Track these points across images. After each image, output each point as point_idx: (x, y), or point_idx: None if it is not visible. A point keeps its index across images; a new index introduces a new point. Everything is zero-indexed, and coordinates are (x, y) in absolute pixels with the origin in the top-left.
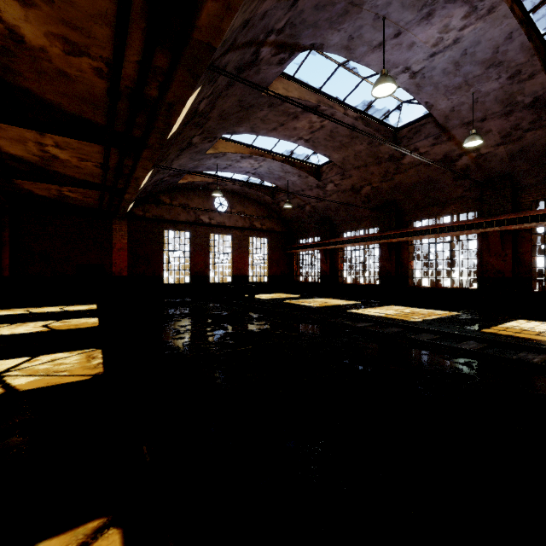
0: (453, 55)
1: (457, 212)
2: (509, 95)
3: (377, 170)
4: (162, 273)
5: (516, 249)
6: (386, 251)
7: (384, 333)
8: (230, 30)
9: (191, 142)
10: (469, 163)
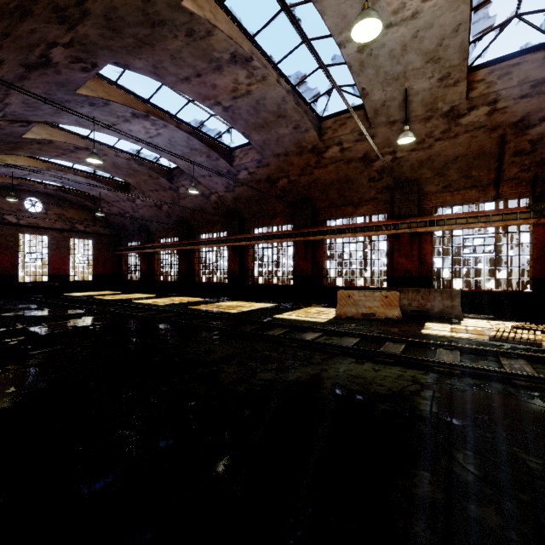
0: (164, 140)
1: (219, 230)
2: (214, 166)
3: (166, 194)
4: None
5: (243, 257)
6: (181, 256)
7: (106, 310)
8: None
9: None
10: (217, 200)
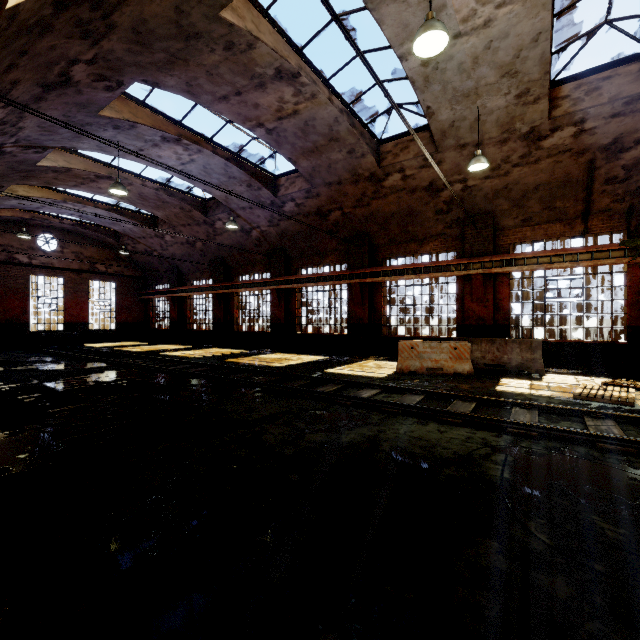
0: (199, 167)
1: (261, 271)
2: (256, 197)
3: (200, 230)
4: None
5: (289, 303)
6: (217, 300)
7: (132, 363)
8: None
9: None
10: (259, 235)
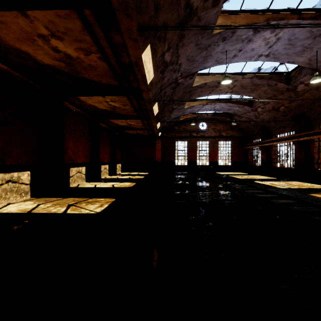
0: (283, 43)
1: None
2: None
3: (283, 97)
4: (174, 160)
5: None
6: (297, 146)
7: (234, 188)
8: (153, 94)
9: (173, 108)
10: None
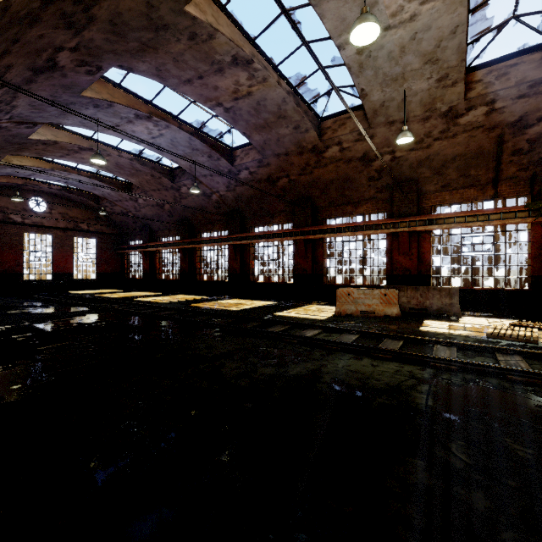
0: (167, 140)
1: (220, 229)
2: (216, 166)
3: (168, 194)
4: None
5: (244, 256)
6: (182, 254)
7: (110, 308)
8: None
9: None
10: (218, 199)
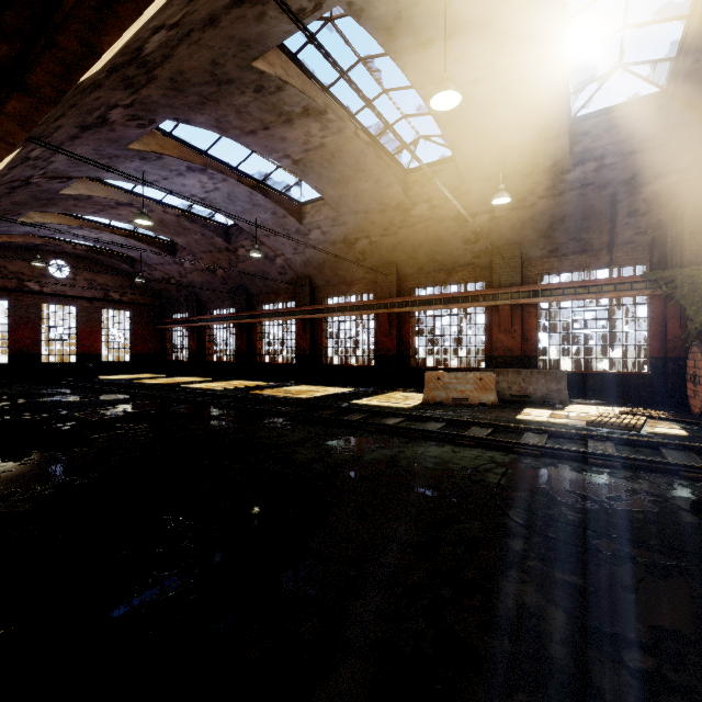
0: (223, 195)
1: (286, 300)
2: (281, 224)
3: (222, 257)
4: None
5: (315, 333)
6: (239, 331)
7: (156, 395)
8: None
9: None
10: (284, 263)
